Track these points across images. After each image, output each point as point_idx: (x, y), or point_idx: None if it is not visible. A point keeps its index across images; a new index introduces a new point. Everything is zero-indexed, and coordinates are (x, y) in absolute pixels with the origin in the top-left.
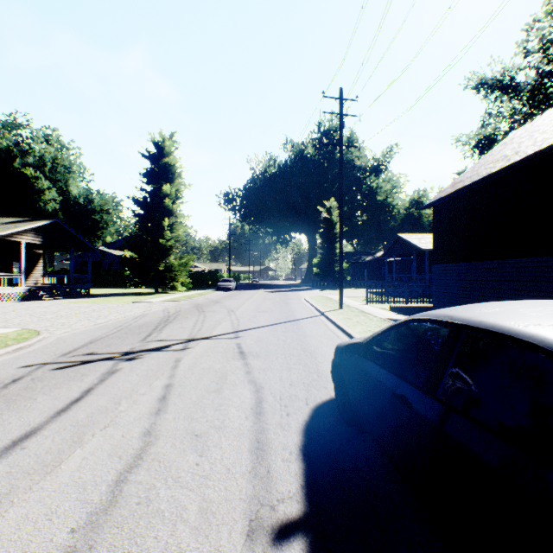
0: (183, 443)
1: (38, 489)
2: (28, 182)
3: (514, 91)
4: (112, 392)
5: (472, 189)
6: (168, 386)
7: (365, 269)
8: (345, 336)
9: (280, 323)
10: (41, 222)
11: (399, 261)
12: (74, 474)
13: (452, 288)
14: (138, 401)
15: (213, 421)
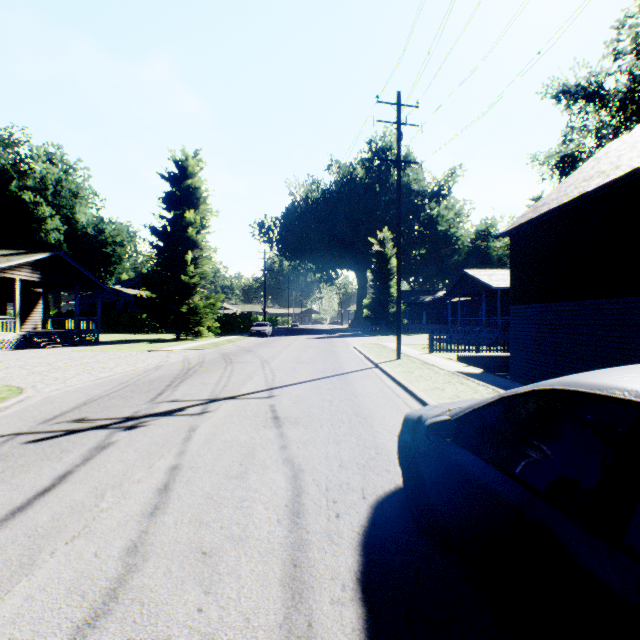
0: (183, 568)
1: None
2: (26, 209)
3: (602, 100)
4: (96, 478)
5: (560, 213)
6: (174, 469)
7: (425, 311)
8: (406, 395)
9: (325, 378)
10: (38, 255)
11: (464, 302)
12: (4, 631)
13: (534, 334)
14: (129, 493)
15: (231, 527)
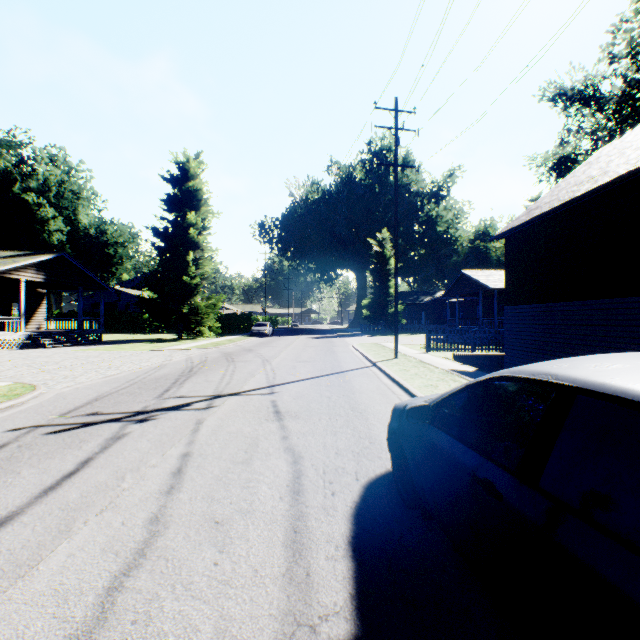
0: (199, 534)
1: (4, 601)
2: (29, 210)
3: (598, 103)
4: (116, 464)
5: (551, 217)
6: (186, 456)
7: (424, 311)
8: (401, 392)
9: (324, 376)
10: (43, 256)
11: (463, 302)
12: (54, 579)
13: (527, 333)
14: (147, 475)
15: (239, 502)
